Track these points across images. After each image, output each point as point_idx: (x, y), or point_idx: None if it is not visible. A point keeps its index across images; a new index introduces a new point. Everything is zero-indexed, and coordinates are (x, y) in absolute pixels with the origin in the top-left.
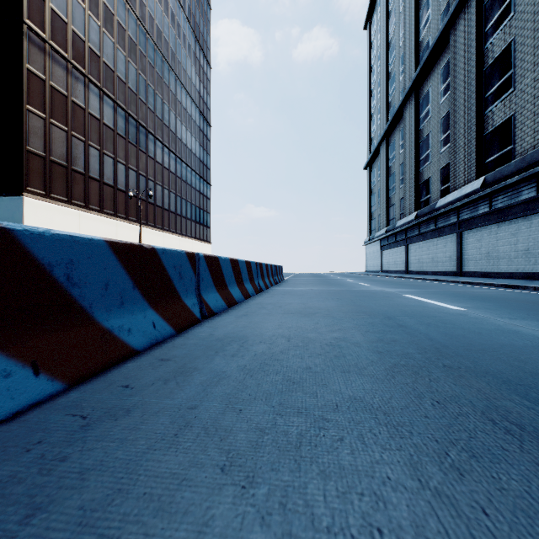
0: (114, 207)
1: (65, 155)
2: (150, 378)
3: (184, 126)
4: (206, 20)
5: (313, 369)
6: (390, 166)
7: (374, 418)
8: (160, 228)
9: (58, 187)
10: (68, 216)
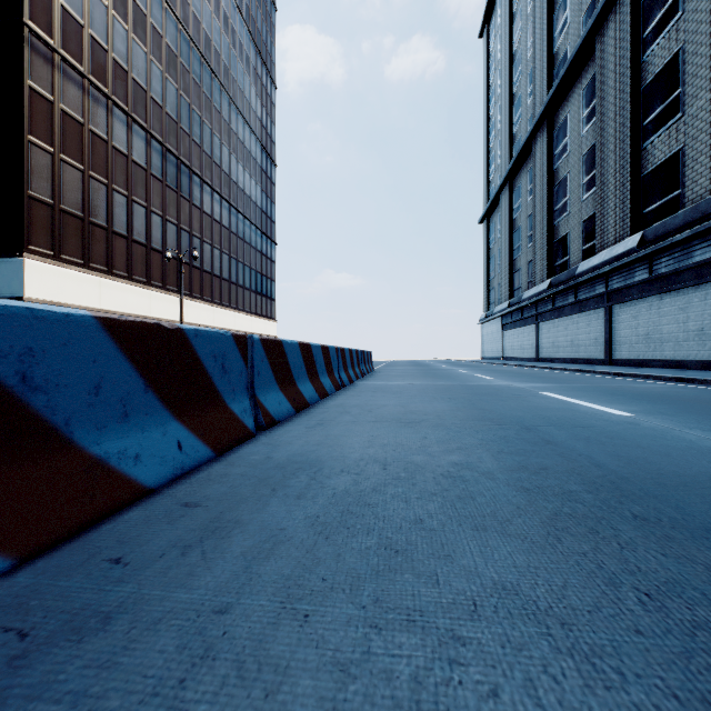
0: (146, 273)
1: (80, 203)
2: (160, 543)
3: (240, 165)
4: (270, 25)
5: (427, 523)
6: (514, 218)
7: (546, 637)
8: (209, 301)
9: (71, 245)
10: (85, 284)
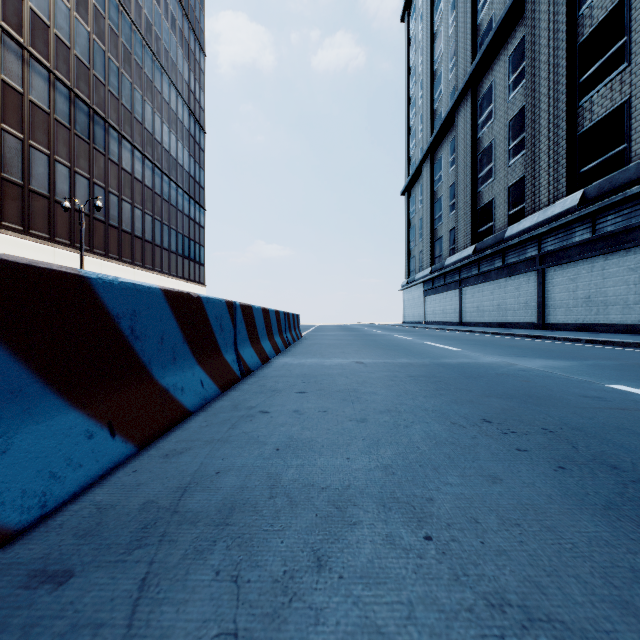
0: (49, 228)
1: None
2: None
3: (165, 126)
4: None
5: None
6: (435, 189)
7: None
8: (128, 262)
9: None
10: None
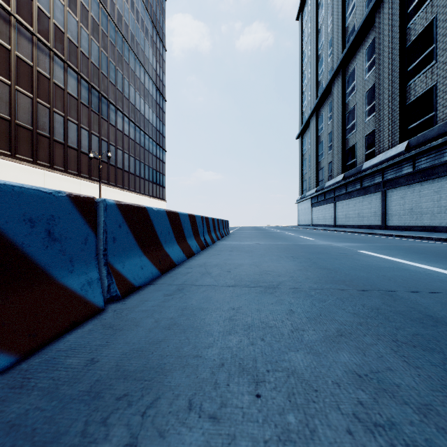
0: (77, 168)
1: (30, 119)
2: None
3: (142, 99)
4: (162, 9)
5: None
6: (319, 135)
7: None
8: (120, 187)
9: (23, 148)
10: (33, 174)
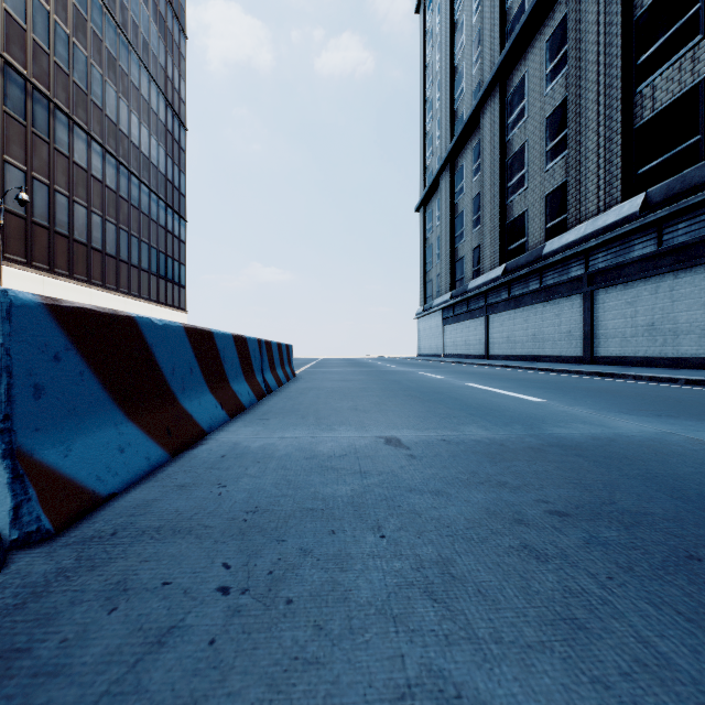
0: None
1: None
2: None
3: (134, 116)
4: None
5: None
6: (456, 202)
7: None
8: (82, 280)
9: None
10: None
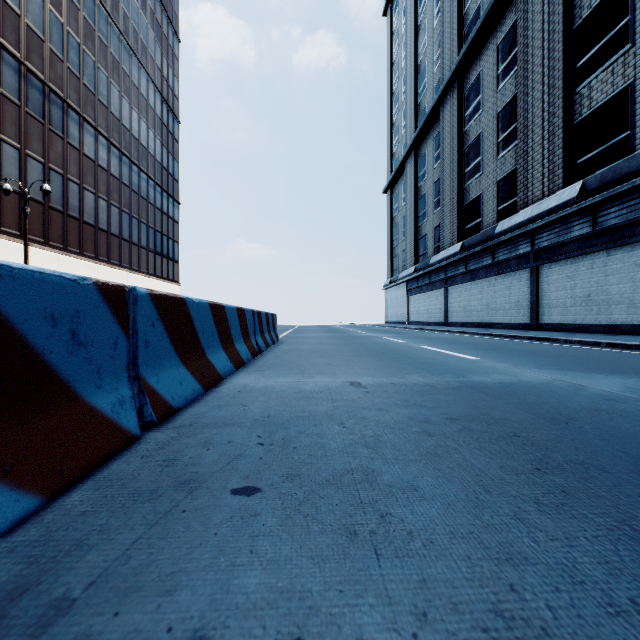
0: None
1: None
2: None
3: (134, 112)
4: None
5: None
6: (419, 186)
7: None
8: (91, 257)
9: None
10: None
